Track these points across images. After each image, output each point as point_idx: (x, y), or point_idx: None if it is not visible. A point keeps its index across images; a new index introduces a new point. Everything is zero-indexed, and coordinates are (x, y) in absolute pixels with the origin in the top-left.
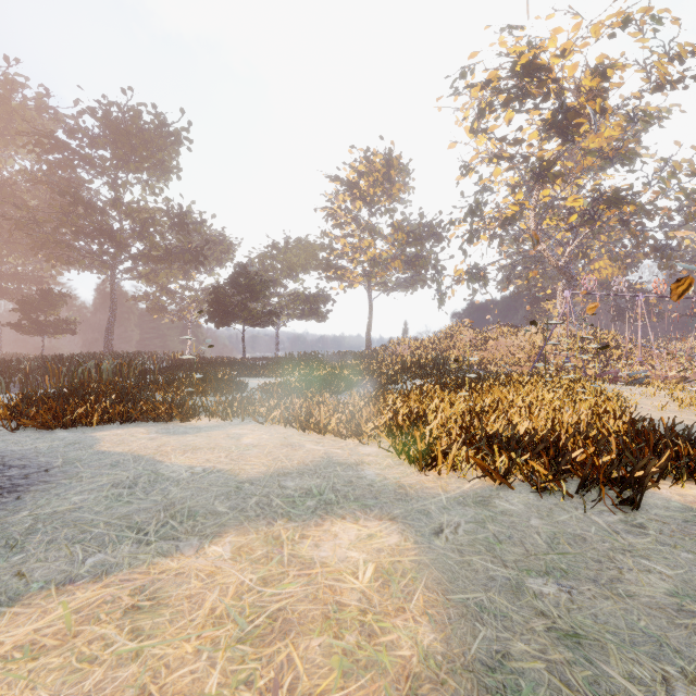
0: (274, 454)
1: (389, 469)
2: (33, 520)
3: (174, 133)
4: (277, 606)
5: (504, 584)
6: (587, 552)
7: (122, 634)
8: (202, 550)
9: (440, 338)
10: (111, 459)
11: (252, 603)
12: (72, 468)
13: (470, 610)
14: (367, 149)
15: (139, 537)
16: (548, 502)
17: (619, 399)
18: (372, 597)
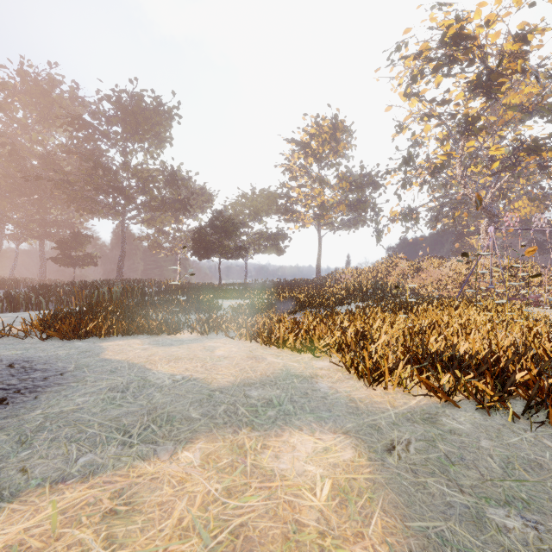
0: (241, 365)
1: (340, 382)
2: (43, 418)
3: (167, 111)
4: (239, 521)
5: (463, 513)
6: (547, 481)
7: (97, 540)
8: (176, 456)
9: (378, 268)
10: (111, 366)
11: (216, 515)
12: (80, 372)
13: (431, 542)
14: (317, 116)
15: (124, 439)
16: (495, 423)
17: (546, 322)
18: (330, 518)
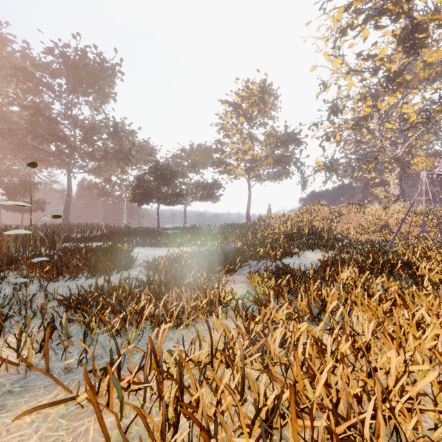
0: None
1: None
2: None
3: (110, 67)
4: None
5: None
6: None
7: None
8: None
9: (303, 213)
10: None
11: None
12: None
13: None
14: (247, 80)
15: None
16: None
17: None
18: None
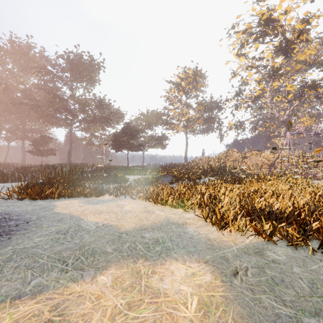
0: (139, 216)
1: (201, 227)
2: (12, 252)
3: (97, 64)
4: None
5: (288, 321)
6: None
7: None
8: (95, 279)
9: (221, 157)
10: (59, 217)
11: None
12: (39, 221)
13: None
14: (185, 67)
15: (63, 267)
16: (301, 255)
17: None
18: None
